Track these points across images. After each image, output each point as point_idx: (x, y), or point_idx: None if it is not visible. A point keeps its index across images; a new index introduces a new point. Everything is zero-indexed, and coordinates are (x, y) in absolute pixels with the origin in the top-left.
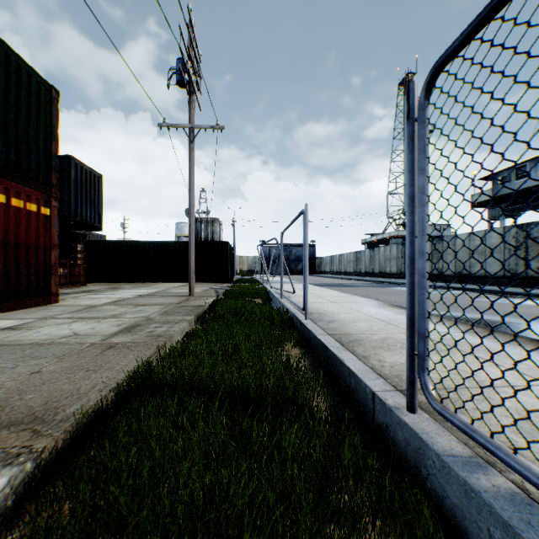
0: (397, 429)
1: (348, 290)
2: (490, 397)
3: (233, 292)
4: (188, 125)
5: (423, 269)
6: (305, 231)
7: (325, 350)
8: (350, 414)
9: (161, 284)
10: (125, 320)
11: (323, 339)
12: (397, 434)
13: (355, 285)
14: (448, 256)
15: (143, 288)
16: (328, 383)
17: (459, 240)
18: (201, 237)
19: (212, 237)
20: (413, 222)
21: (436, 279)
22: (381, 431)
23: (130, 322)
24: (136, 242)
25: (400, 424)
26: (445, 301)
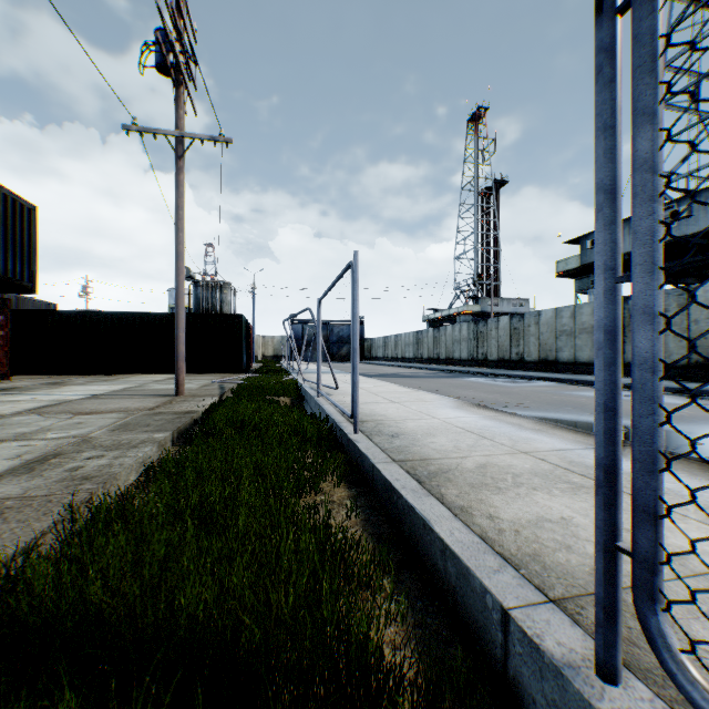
0: None
1: (409, 382)
2: None
3: (247, 388)
4: (174, 133)
5: (651, 352)
6: (354, 293)
7: (391, 494)
8: (466, 678)
9: (138, 376)
10: (37, 444)
11: (387, 472)
12: None
13: (418, 375)
14: (531, 337)
15: (106, 383)
16: (402, 563)
17: (544, 317)
18: (204, 308)
19: (221, 308)
20: (615, 246)
21: (517, 366)
22: None
23: (45, 448)
24: (100, 314)
25: None
26: (536, 397)
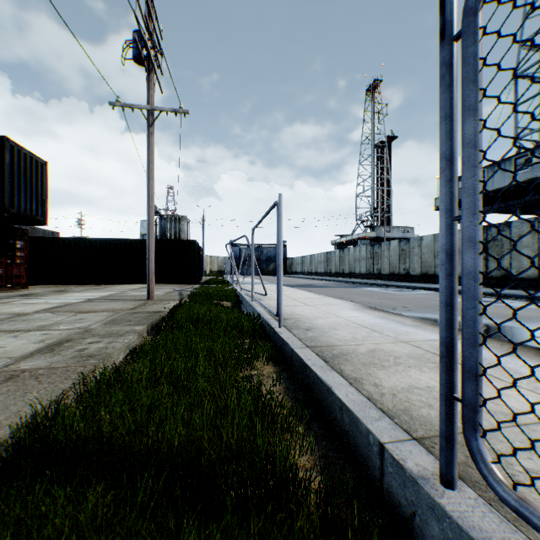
0: (428, 515)
1: (320, 290)
2: (536, 443)
3: (199, 295)
4: (146, 107)
5: (473, 267)
6: (279, 225)
7: (305, 369)
8: (353, 486)
9: (119, 286)
10: (54, 333)
11: (302, 354)
12: (430, 525)
13: (327, 285)
14: (415, 257)
15: (97, 291)
16: (312, 417)
17: (425, 241)
18: (167, 235)
19: (179, 235)
20: (452, 196)
21: (404, 279)
22: (407, 523)
23: (59, 335)
24: (91, 240)
25: (435, 511)
26: (417, 302)
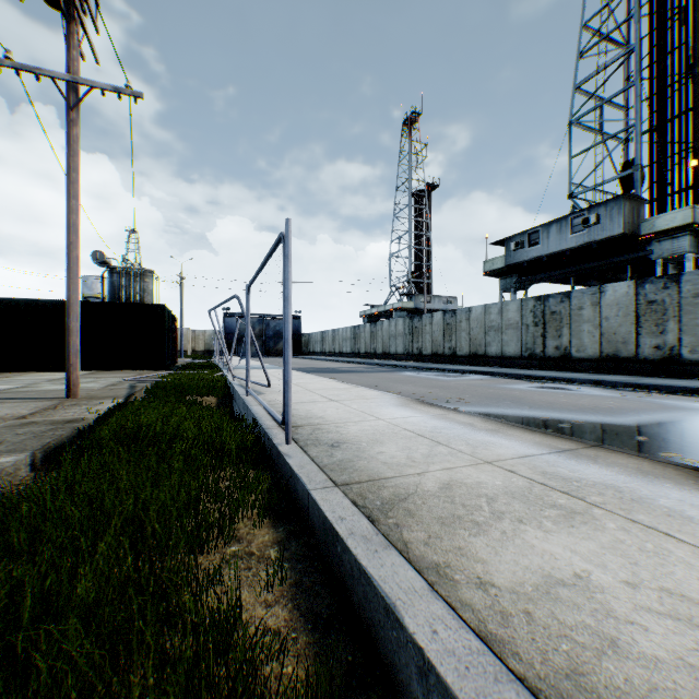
0: None
1: (347, 377)
2: None
3: (164, 387)
4: (64, 76)
5: None
6: (286, 271)
7: (333, 541)
8: None
9: (32, 374)
10: None
11: (327, 506)
12: None
13: (356, 369)
14: (462, 333)
15: None
16: (352, 675)
17: (474, 313)
18: (122, 297)
19: (142, 298)
20: None
21: (449, 360)
22: None
23: None
24: None
25: None
26: (474, 391)
